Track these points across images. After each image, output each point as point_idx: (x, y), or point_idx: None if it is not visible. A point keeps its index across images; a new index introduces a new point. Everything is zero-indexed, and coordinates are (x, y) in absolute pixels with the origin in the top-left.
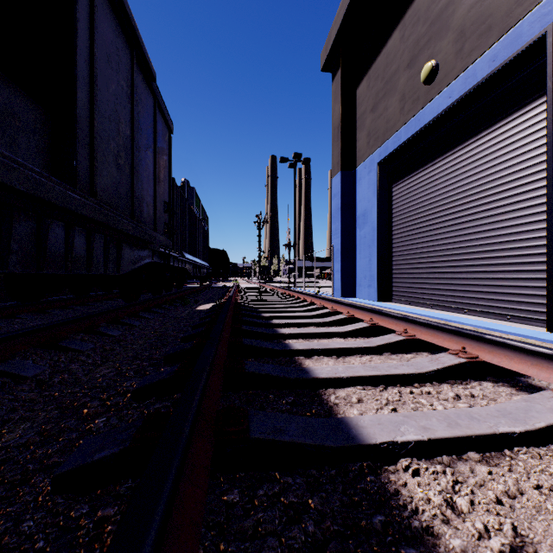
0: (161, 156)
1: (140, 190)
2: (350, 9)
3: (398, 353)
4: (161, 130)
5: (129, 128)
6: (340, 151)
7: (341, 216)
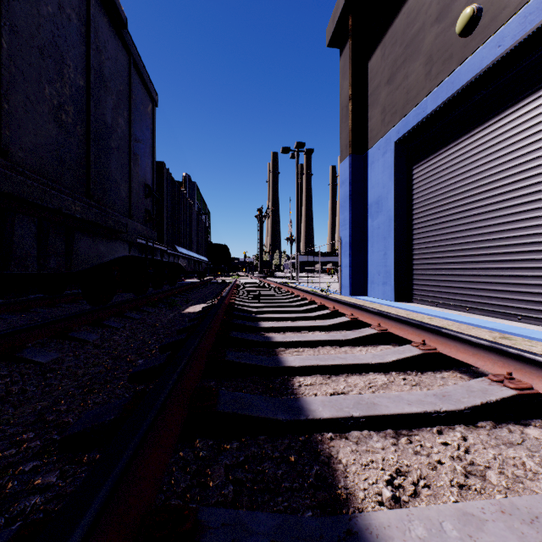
0: (139, 129)
1: (104, 163)
2: None
3: (507, 423)
4: (139, 97)
5: (82, 77)
6: (349, 132)
7: (351, 205)
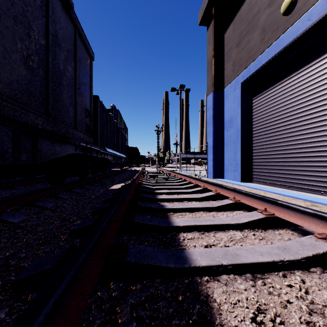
0: (82, 74)
1: (58, 94)
2: None
3: None
4: (82, 54)
5: (43, 38)
6: (212, 77)
7: (213, 122)
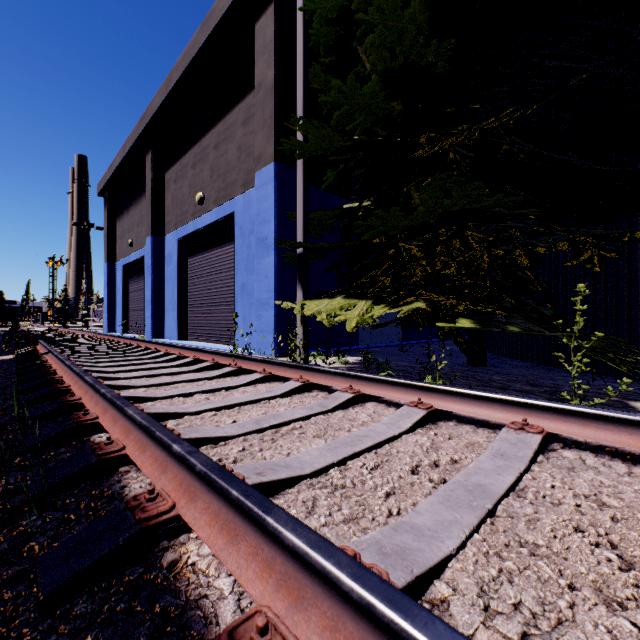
0: None
1: None
2: (108, 184)
3: None
4: None
5: None
6: (107, 251)
7: (108, 287)
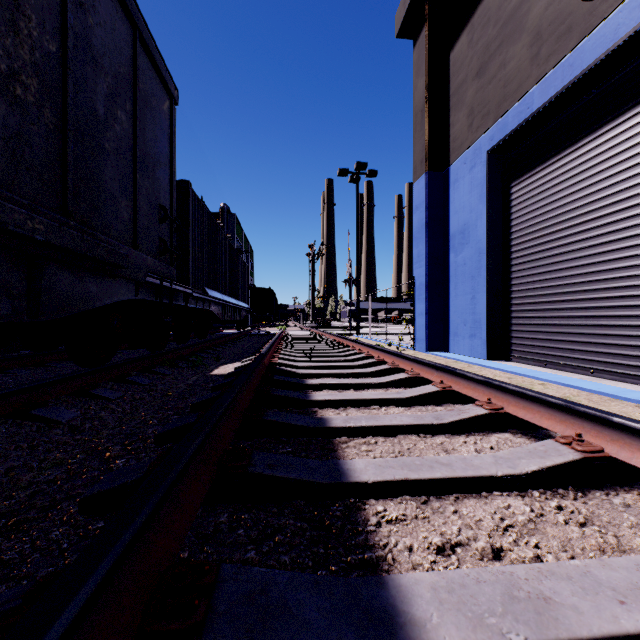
0: (151, 131)
1: (92, 169)
2: None
3: None
4: (151, 88)
5: (54, 40)
6: (425, 143)
7: (427, 236)
